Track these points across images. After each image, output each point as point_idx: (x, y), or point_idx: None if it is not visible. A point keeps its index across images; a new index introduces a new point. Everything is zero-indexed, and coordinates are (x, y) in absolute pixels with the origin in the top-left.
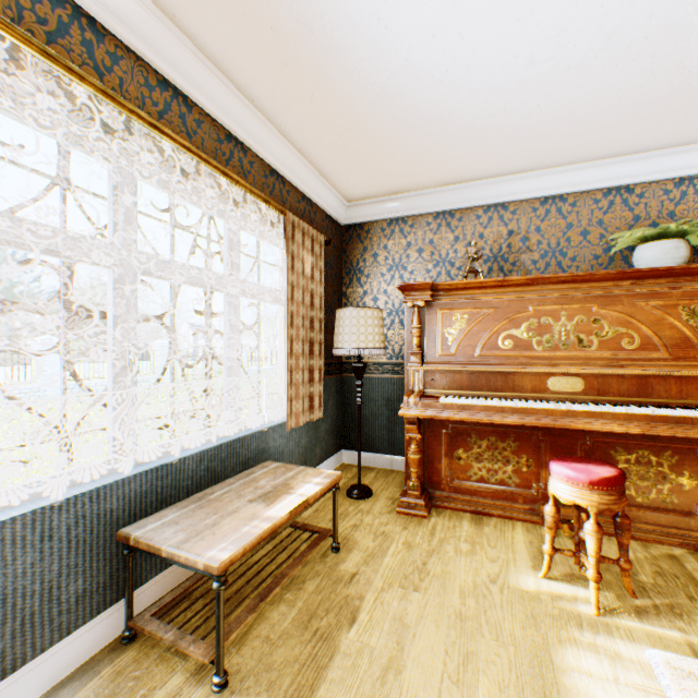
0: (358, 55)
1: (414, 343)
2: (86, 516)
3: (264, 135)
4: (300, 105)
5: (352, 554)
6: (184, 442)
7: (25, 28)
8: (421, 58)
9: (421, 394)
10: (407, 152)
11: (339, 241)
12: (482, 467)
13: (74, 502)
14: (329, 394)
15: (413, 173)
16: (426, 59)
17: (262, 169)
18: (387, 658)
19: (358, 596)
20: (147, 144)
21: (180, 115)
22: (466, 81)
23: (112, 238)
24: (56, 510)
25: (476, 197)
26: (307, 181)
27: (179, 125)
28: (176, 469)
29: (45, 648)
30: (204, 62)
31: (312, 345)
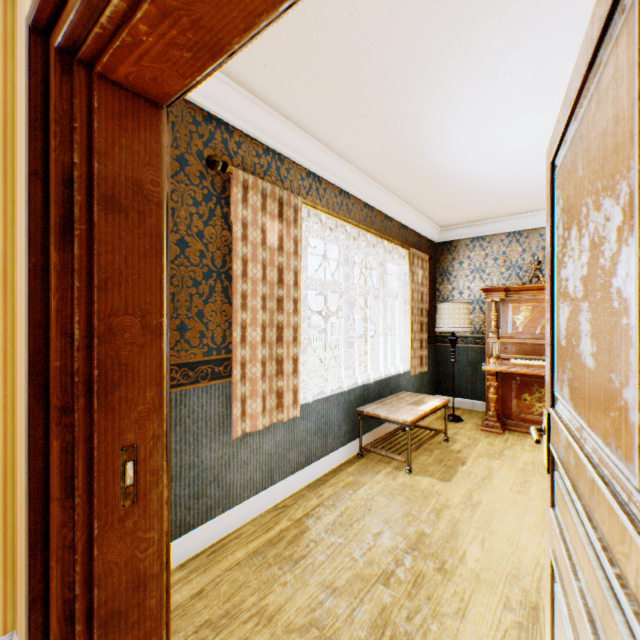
0: (462, 177)
1: (492, 324)
2: (346, 400)
3: (400, 209)
4: (424, 195)
5: (456, 443)
6: (366, 376)
7: (334, 210)
8: (499, 174)
9: (497, 357)
10: (487, 204)
11: (434, 254)
12: (541, 406)
13: (344, 393)
14: (428, 356)
15: (491, 212)
16: (502, 173)
17: (397, 227)
18: (483, 475)
19: (463, 457)
20: (360, 237)
21: (369, 217)
22: (527, 177)
23: (346, 281)
24: (340, 395)
25: (538, 222)
26: (418, 224)
27: (369, 222)
28: (368, 387)
29: (338, 448)
30: (381, 189)
31: (421, 325)
